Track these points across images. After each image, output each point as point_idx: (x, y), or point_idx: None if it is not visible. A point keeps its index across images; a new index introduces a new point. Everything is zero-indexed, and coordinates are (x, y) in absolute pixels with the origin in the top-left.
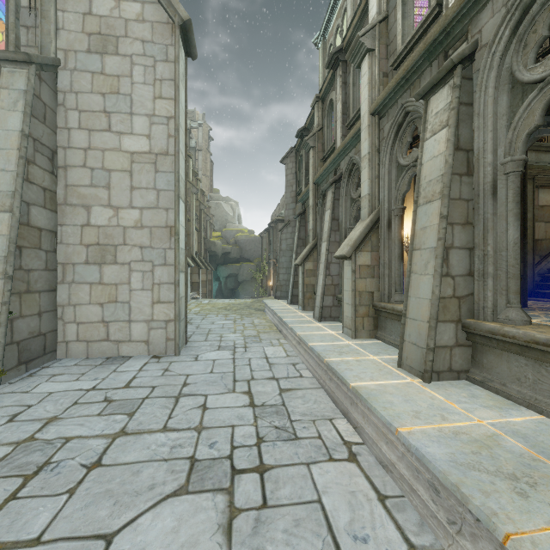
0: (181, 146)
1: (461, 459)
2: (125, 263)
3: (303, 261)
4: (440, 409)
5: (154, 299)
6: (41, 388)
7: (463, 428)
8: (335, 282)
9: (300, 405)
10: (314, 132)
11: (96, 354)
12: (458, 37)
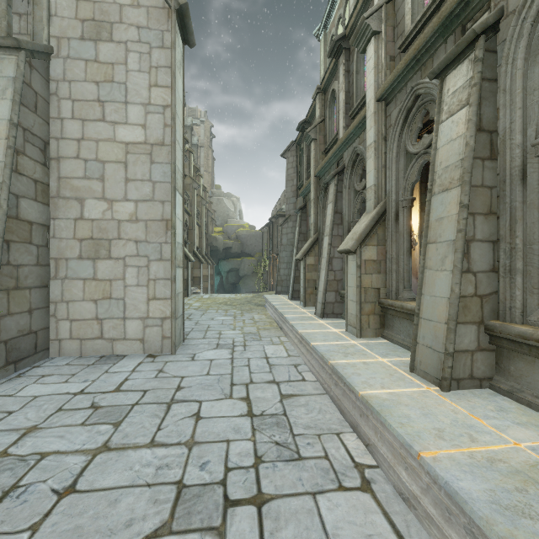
0: (178, 136)
1: (505, 499)
2: (120, 258)
3: (304, 256)
4: (466, 426)
5: (149, 295)
6: (27, 391)
7: (498, 453)
8: (338, 277)
9: (303, 415)
10: (316, 124)
11: (90, 352)
12: (478, 7)
